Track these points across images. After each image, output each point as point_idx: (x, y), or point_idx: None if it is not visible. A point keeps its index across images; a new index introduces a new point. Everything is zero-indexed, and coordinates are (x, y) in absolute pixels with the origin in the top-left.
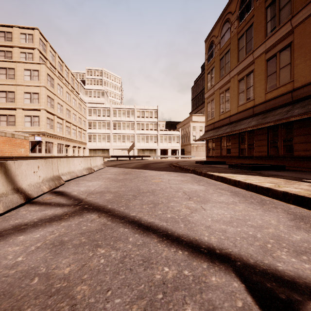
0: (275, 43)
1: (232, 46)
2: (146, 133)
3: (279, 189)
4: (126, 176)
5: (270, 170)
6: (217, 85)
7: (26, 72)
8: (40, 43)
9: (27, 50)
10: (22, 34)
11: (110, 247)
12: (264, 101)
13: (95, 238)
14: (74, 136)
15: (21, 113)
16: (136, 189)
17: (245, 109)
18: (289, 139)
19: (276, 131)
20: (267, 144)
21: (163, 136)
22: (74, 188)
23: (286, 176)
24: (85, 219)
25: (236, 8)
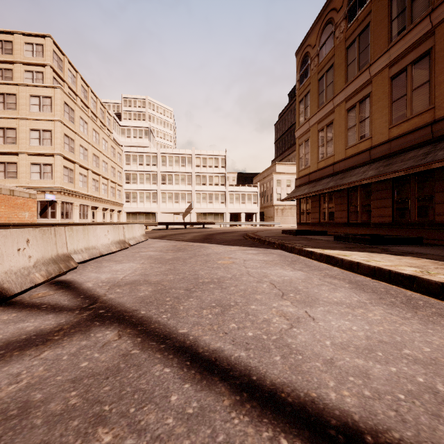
0: (405, 50)
1: (337, 59)
2: (210, 190)
3: (432, 278)
4: (178, 253)
5: (399, 244)
6: (314, 117)
7: (34, 99)
8: (53, 58)
9: (35, 67)
10: (28, 44)
11: (126, 424)
12: (387, 140)
13: (100, 396)
14: (104, 194)
15: (26, 160)
16: (192, 277)
17: (358, 152)
18: (428, 197)
19: (407, 186)
20: (391, 204)
21: (234, 194)
22: (90, 275)
23: (429, 254)
24: (91, 343)
25: (343, 3)
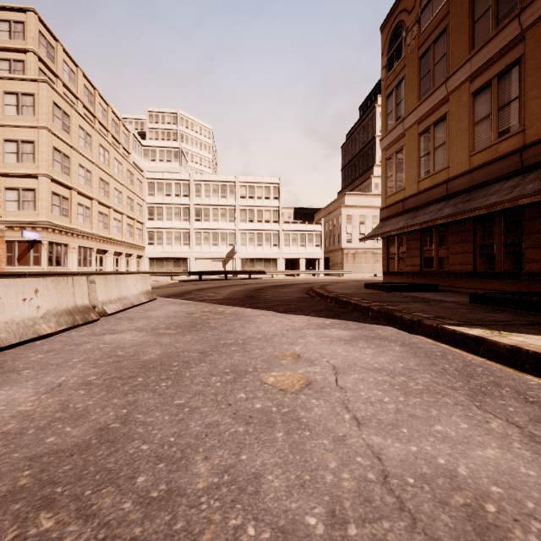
0: None
1: (454, 18)
2: (259, 229)
3: None
4: (182, 338)
5: None
6: (412, 115)
7: (9, 97)
8: (40, 42)
9: (12, 54)
10: (2, 21)
11: None
12: None
13: None
14: (117, 233)
15: None
16: (139, 538)
17: (495, 157)
18: None
19: None
20: None
21: (290, 234)
22: None
23: None
24: None
25: None
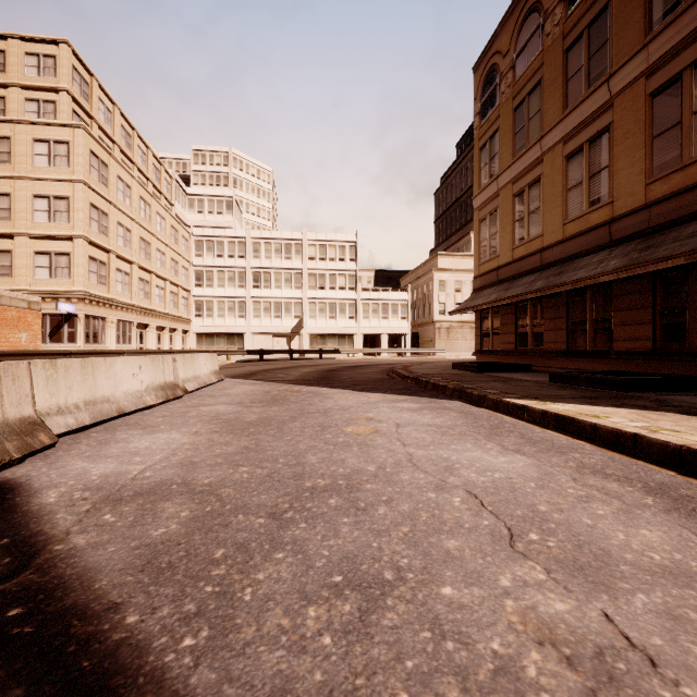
0: (679, 44)
1: (548, 71)
2: (331, 298)
3: None
4: (270, 409)
5: (676, 390)
6: (506, 173)
7: (39, 146)
8: (73, 79)
9: (42, 94)
10: (30, 55)
11: None
12: (644, 205)
13: None
14: (159, 303)
15: (26, 247)
16: (291, 471)
17: (586, 228)
18: None
19: (681, 285)
20: (651, 318)
21: (370, 304)
22: (72, 465)
23: None
24: None
25: None
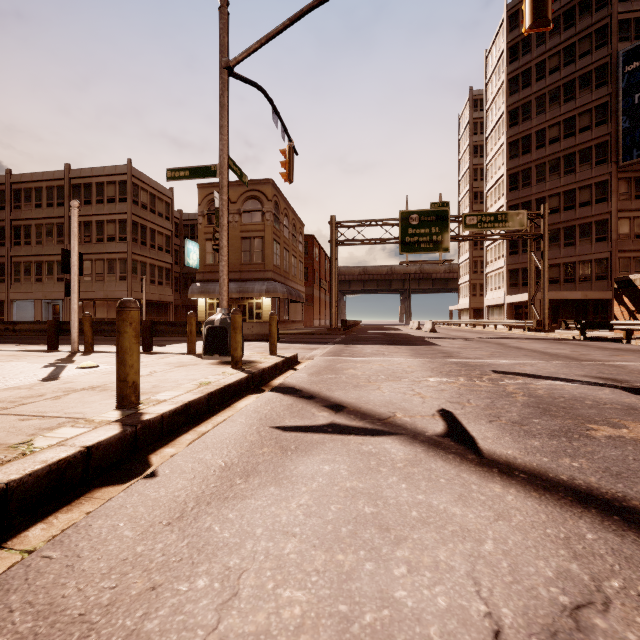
0: None
1: None
2: None
3: None
4: None
5: None
6: None
7: None
8: None
9: None
10: None
11: None
12: None
13: None
14: None
15: None
16: None
17: None
18: None
19: None
20: None
21: None
22: None
23: None
24: None
25: None
